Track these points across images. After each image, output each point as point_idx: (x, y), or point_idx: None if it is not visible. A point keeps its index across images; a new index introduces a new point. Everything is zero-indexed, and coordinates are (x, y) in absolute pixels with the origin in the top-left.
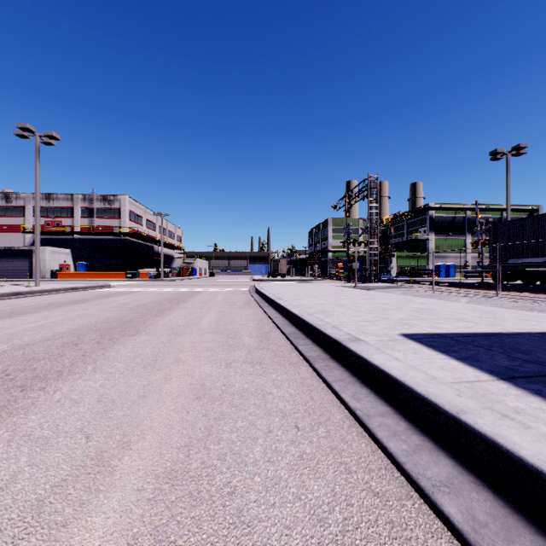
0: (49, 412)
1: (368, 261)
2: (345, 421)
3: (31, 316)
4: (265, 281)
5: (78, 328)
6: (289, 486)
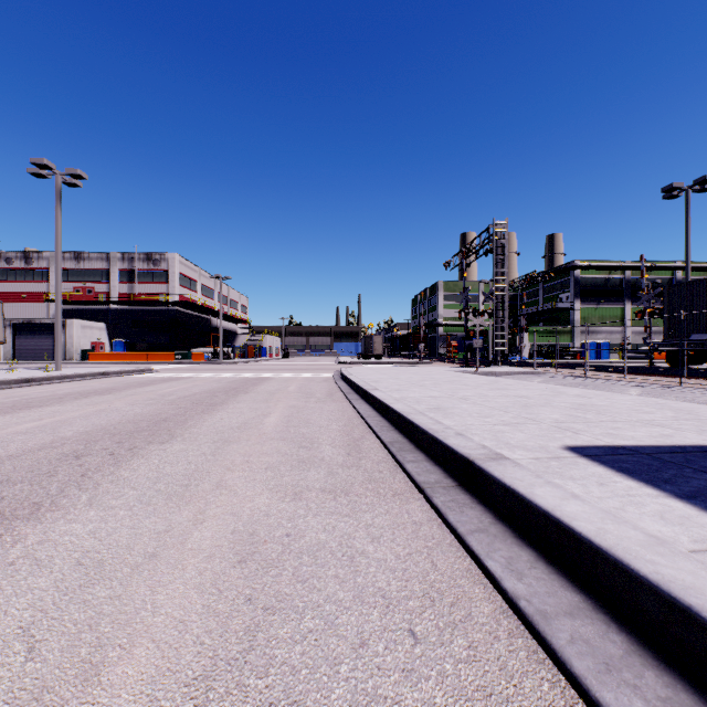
0: None
1: (494, 337)
2: (499, 619)
3: (35, 411)
4: (355, 365)
5: (91, 430)
6: None
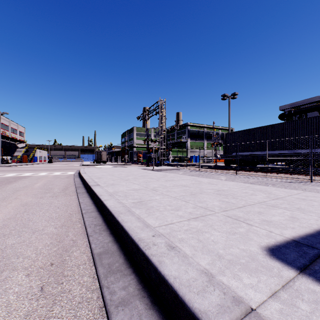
0: None
1: (160, 153)
2: None
3: None
4: (91, 166)
5: None
6: None
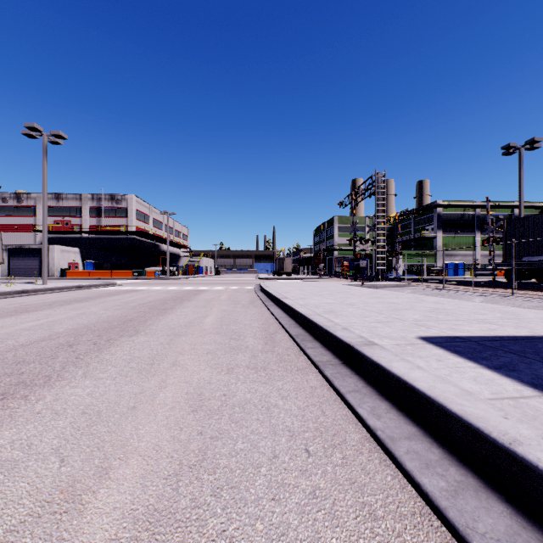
0: (25, 426)
1: (376, 259)
2: (363, 443)
3: (33, 314)
4: (271, 280)
5: (77, 327)
6: (300, 539)
